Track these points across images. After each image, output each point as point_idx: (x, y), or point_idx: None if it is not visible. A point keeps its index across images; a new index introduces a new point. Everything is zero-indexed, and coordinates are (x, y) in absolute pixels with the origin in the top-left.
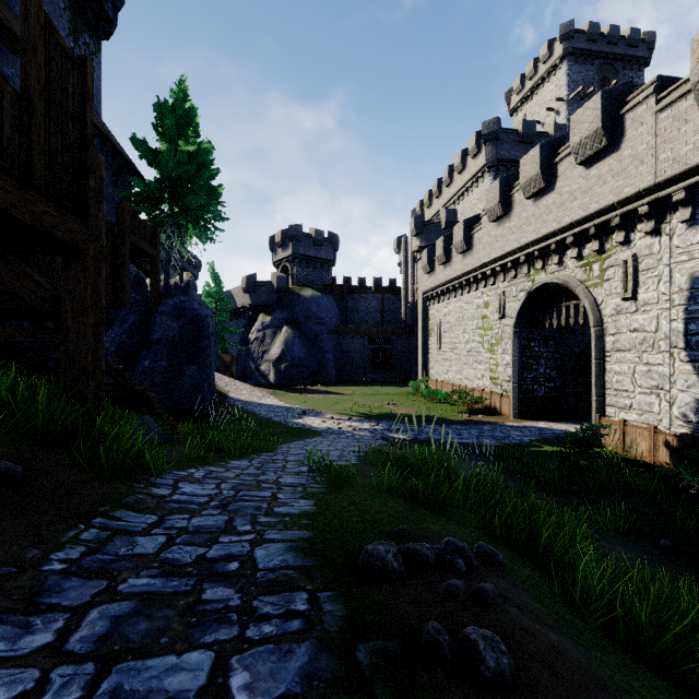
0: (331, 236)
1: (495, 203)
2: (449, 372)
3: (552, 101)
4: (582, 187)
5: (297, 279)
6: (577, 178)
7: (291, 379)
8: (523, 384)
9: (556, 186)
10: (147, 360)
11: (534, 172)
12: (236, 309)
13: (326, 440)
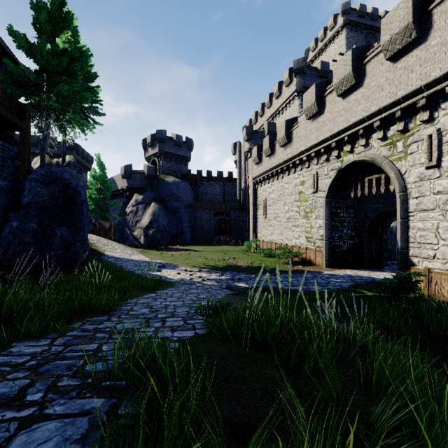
0: (187, 140)
1: (312, 103)
2: (273, 235)
3: (335, 55)
4: (389, 78)
5: (163, 169)
6: (384, 72)
7: (157, 241)
8: (332, 242)
9: (365, 82)
10: (16, 222)
11: (347, 72)
12: (117, 191)
13: (177, 292)
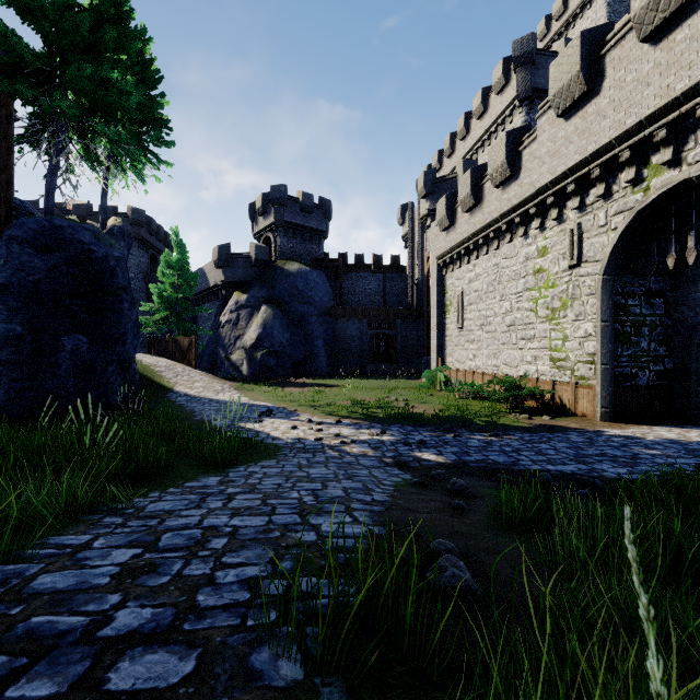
0: (322, 202)
1: (571, 76)
2: (477, 358)
3: None
4: None
5: (281, 251)
6: None
7: (269, 370)
8: (616, 367)
9: None
10: None
11: None
12: (208, 289)
13: (275, 472)
